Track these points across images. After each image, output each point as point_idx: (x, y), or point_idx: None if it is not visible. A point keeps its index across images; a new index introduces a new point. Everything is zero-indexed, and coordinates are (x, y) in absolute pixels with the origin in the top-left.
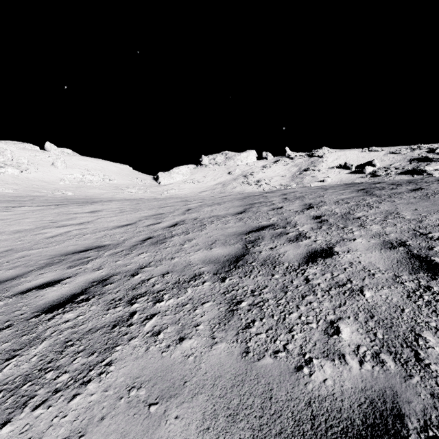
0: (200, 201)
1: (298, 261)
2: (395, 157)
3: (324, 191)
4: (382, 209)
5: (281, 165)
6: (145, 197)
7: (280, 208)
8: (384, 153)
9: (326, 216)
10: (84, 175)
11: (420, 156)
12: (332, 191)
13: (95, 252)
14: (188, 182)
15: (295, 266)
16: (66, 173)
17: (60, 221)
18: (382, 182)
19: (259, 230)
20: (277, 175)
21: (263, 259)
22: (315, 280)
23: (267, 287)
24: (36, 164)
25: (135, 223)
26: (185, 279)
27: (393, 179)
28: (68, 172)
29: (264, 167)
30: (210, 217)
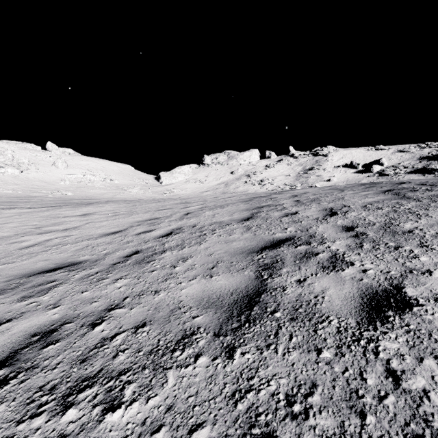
0: (201, 203)
1: (354, 316)
2: (403, 155)
3: (341, 192)
4: (437, 219)
5: (285, 164)
6: (146, 197)
7: (295, 214)
8: (392, 151)
9: (360, 227)
10: (84, 175)
11: (430, 154)
12: (351, 193)
13: (64, 272)
14: (190, 182)
15: (352, 329)
16: (67, 173)
17: (45, 226)
18: (407, 182)
19: (275, 246)
20: (281, 174)
21: (292, 305)
22: (413, 379)
23: (317, 387)
24: (36, 164)
25: (125, 231)
26: (168, 343)
27: (402, 178)
28: (69, 172)
29: (267, 167)
30: (212, 223)
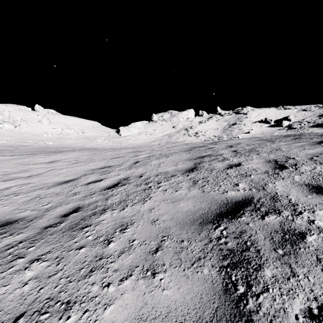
0: (149, 152)
1: None
2: (306, 113)
3: (273, 143)
4: None
5: (214, 121)
6: (108, 146)
7: (240, 166)
8: (296, 110)
9: None
10: (63, 129)
11: None
12: (285, 144)
13: None
14: (142, 134)
15: None
16: (50, 127)
17: (13, 173)
18: None
19: (233, 212)
20: (211, 128)
21: None
22: None
23: None
24: (27, 121)
25: (77, 179)
26: None
27: (307, 131)
28: (51, 127)
29: (200, 122)
30: (157, 174)
